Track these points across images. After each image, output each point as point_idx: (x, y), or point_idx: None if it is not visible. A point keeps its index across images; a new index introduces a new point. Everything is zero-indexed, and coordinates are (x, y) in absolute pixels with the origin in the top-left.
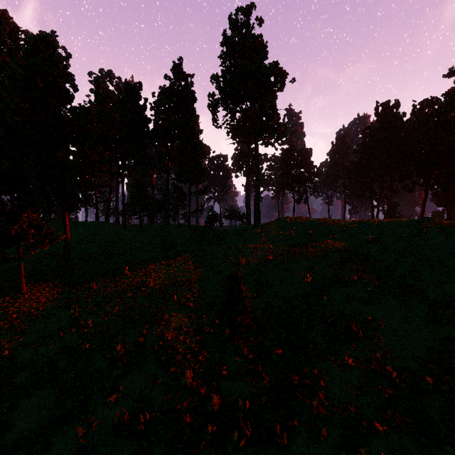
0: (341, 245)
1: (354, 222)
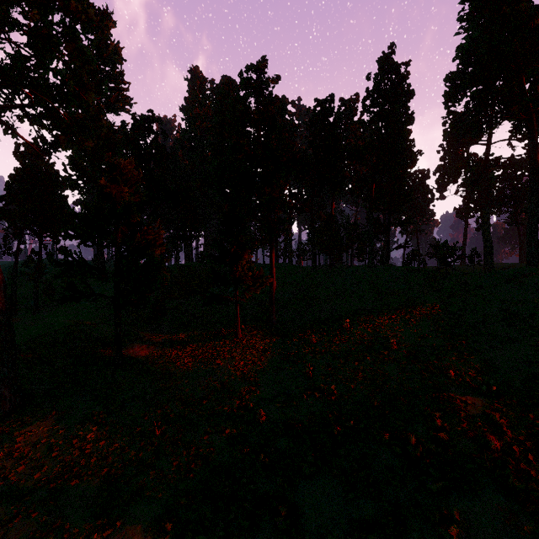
0: None
1: None
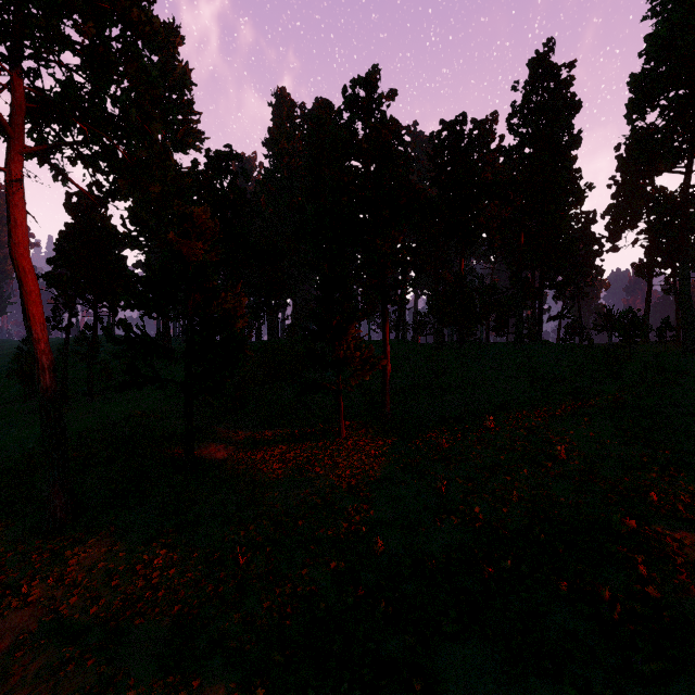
0: None
1: None
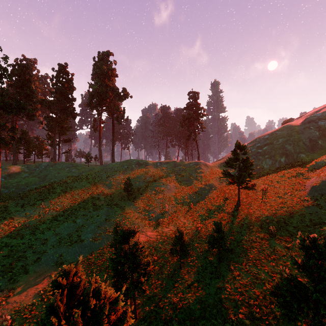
0: (153, 170)
1: (156, 161)
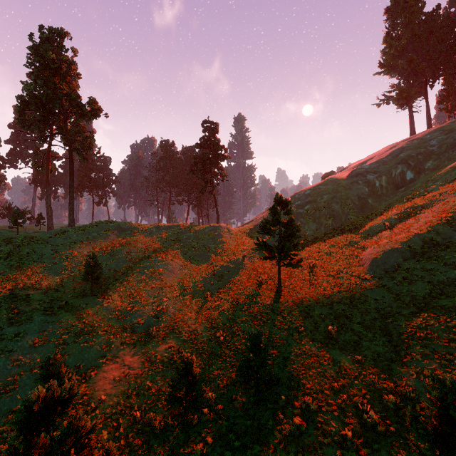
0: (144, 239)
1: (150, 225)
